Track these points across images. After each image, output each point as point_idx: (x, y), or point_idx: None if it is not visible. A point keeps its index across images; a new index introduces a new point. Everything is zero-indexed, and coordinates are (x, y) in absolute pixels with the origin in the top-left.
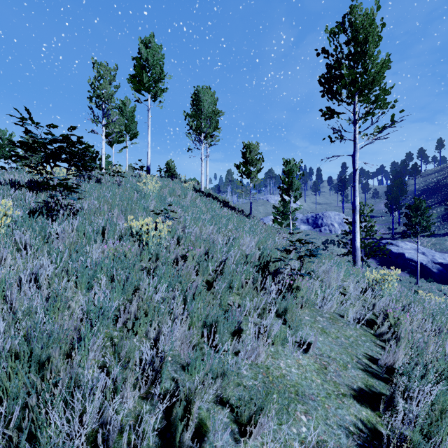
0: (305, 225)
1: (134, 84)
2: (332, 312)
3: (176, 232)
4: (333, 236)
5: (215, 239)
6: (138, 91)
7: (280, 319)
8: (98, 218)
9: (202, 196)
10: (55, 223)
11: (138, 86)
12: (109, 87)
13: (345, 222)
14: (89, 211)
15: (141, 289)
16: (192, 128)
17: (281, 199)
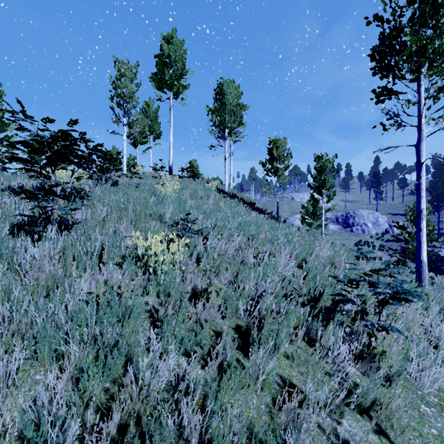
0: (334, 225)
1: (156, 82)
2: (436, 389)
3: (196, 247)
4: (366, 236)
5: (244, 256)
6: (160, 89)
7: (364, 418)
8: (96, 234)
9: (226, 197)
10: (32, 246)
11: (160, 84)
12: (130, 85)
13: (394, 226)
14: (93, 222)
15: (128, 381)
16: (215, 124)
17: (310, 197)
